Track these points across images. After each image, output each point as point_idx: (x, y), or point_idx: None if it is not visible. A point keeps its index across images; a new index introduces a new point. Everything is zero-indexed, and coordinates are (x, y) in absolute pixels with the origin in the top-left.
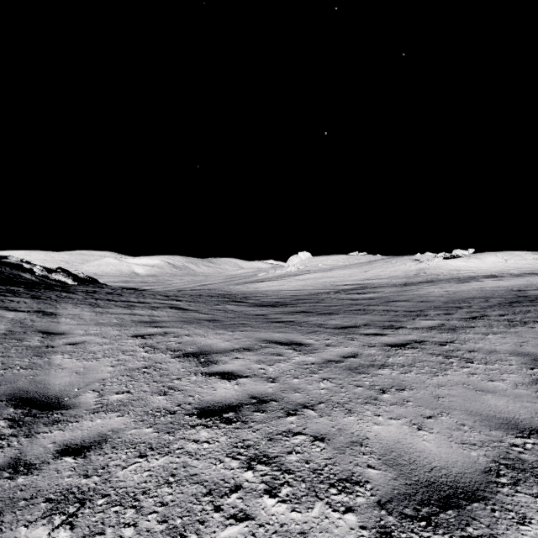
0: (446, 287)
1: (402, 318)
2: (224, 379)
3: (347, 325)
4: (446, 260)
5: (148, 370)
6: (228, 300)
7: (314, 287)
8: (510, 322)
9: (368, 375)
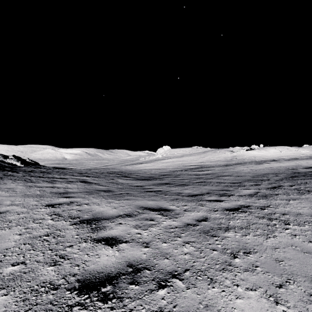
0: (250, 167)
1: (230, 188)
2: (107, 245)
3: (196, 193)
4: (248, 151)
5: (48, 237)
6: (119, 176)
7: (173, 167)
8: (299, 190)
9: (219, 238)
